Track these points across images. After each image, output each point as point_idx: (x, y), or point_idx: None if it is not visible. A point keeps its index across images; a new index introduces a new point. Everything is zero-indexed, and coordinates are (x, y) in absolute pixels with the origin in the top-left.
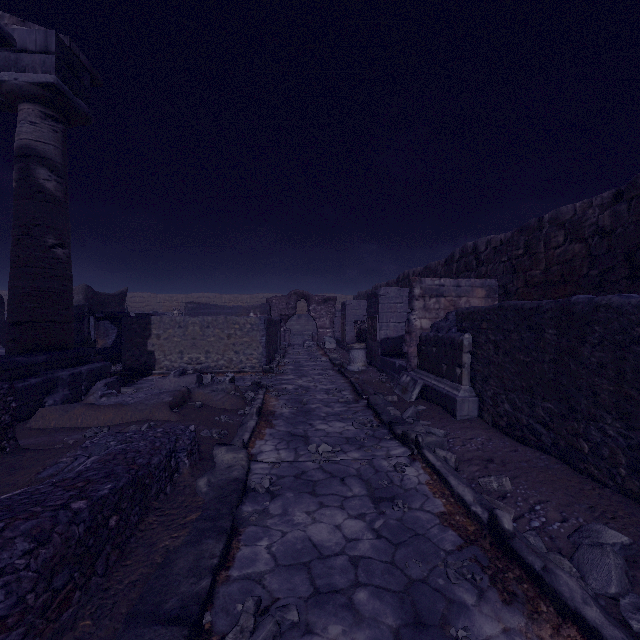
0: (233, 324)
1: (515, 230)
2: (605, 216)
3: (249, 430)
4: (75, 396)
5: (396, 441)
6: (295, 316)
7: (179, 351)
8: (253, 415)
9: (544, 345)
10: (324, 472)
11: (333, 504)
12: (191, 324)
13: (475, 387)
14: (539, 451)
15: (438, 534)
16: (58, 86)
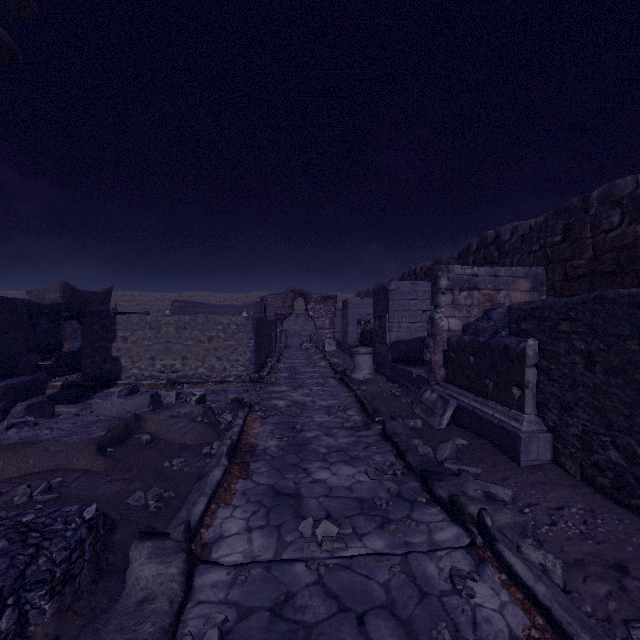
0: (215, 324)
1: (550, 213)
2: None
3: (208, 491)
4: None
5: (437, 508)
6: (293, 316)
7: (150, 357)
8: (221, 457)
9: None
10: (326, 595)
11: None
12: (164, 324)
13: (546, 417)
14: None
15: None
16: None
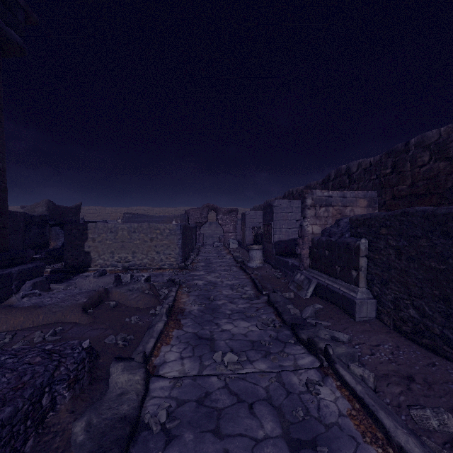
0: (155, 229)
1: (383, 153)
2: None
3: (155, 335)
4: (4, 295)
5: (301, 346)
6: (207, 223)
7: (111, 251)
8: (162, 315)
9: None
10: (230, 394)
11: None
12: (120, 229)
13: (372, 289)
14: None
15: None
16: None
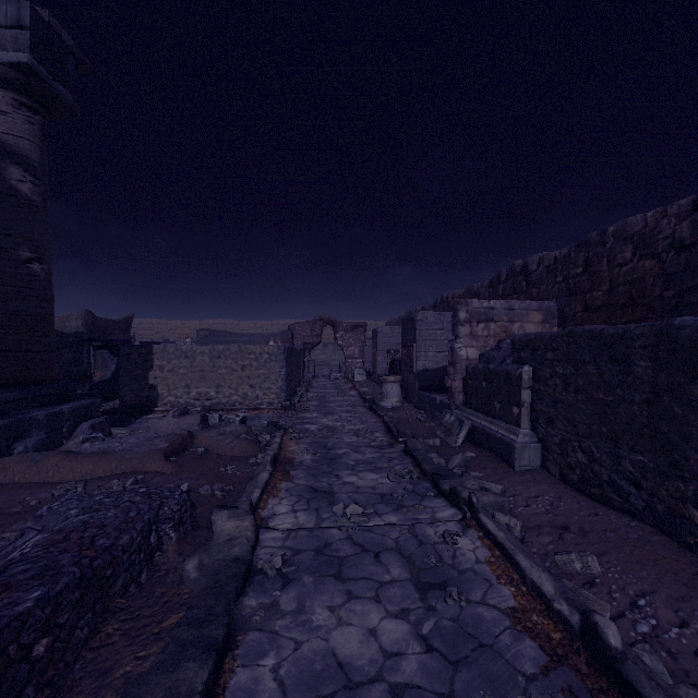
0: (248, 354)
1: (572, 246)
2: (683, 227)
3: (260, 485)
4: (54, 440)
5: (442, 499)
6: (321, 345)
7: (185, 385)
8: (267, 465)
9: (633, 381)
10: (353, 544)
11: (365, 594)
12: (199, 354)
13: (537, 431)
14: (626, 515)
15: (511, 645)
16: (33, 67)
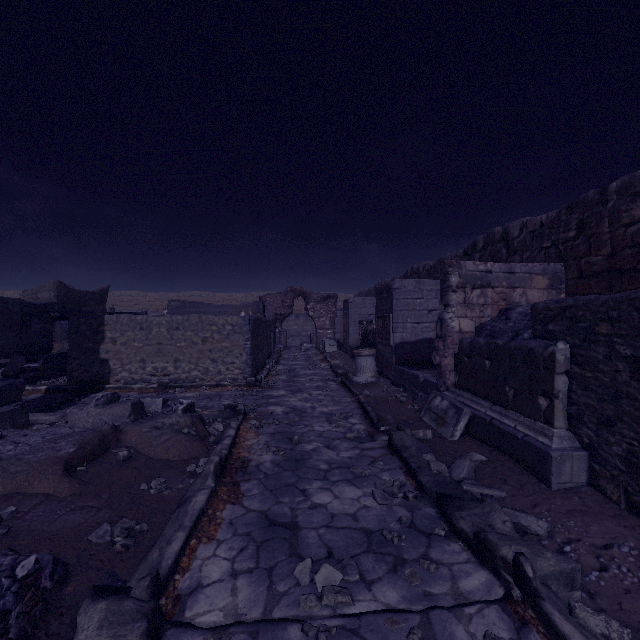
0: (209, 325)
1: (563, 207)
2: None
3: (187, 523)
4: None
5: (459, 543)
6: (293, 316)
7: (140, 359)
8: (207, 477)
9: None
10: None
11: None
12: (156, 325)
13: (579, 432)
14: None
15: None
16: None
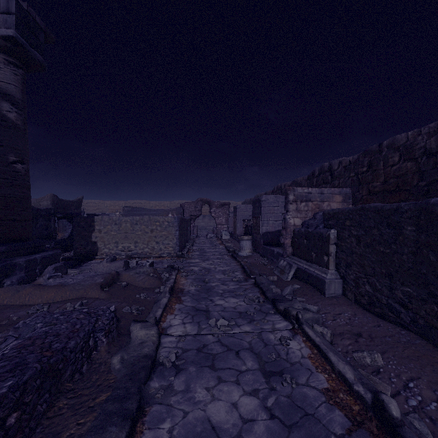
0: (155, 222)
1: (360, 153)
2: (432, 141)
3: (162, 306)
4: (30, 277)
5: (279, 315)
6: (201, 216)
7: (115, 242)
8: (166, 293)
9: (403, 239)
10: (222, 345)
11: (230, 379)
12: (124, 222)
13: (339, 271)
14: (398, 326)
15: (326, 414)
16: (17, 39)
